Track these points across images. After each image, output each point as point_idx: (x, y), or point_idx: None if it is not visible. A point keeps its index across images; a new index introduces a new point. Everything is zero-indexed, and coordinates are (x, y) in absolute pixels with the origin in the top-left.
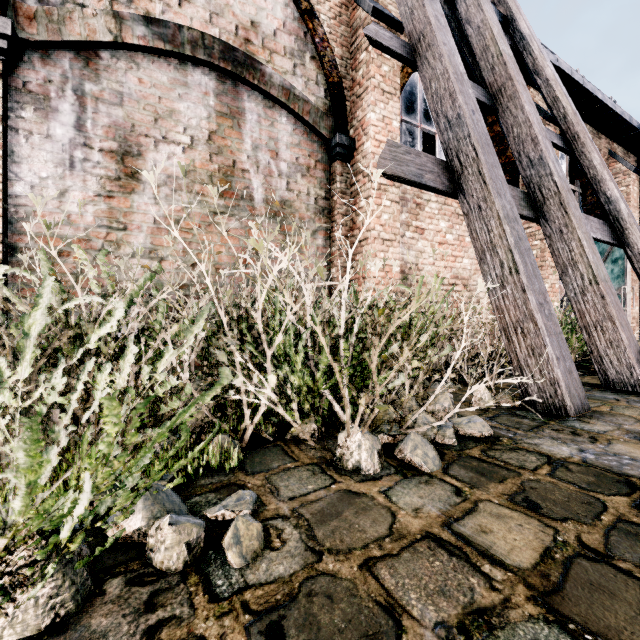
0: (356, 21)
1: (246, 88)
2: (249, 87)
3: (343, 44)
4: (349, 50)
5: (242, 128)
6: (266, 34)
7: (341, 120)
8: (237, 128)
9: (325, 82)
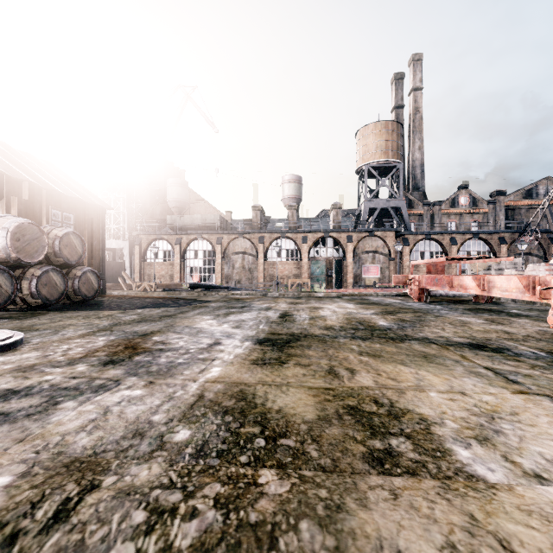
0: (549, 242)
1: (529, 256)
2: (529, 256)
3: (546, 245)
4: (547, 246)
5: (528, 262)
6: (532, 249)
7: (545, 257)
8: (528, 262)
9: (542, 252)
